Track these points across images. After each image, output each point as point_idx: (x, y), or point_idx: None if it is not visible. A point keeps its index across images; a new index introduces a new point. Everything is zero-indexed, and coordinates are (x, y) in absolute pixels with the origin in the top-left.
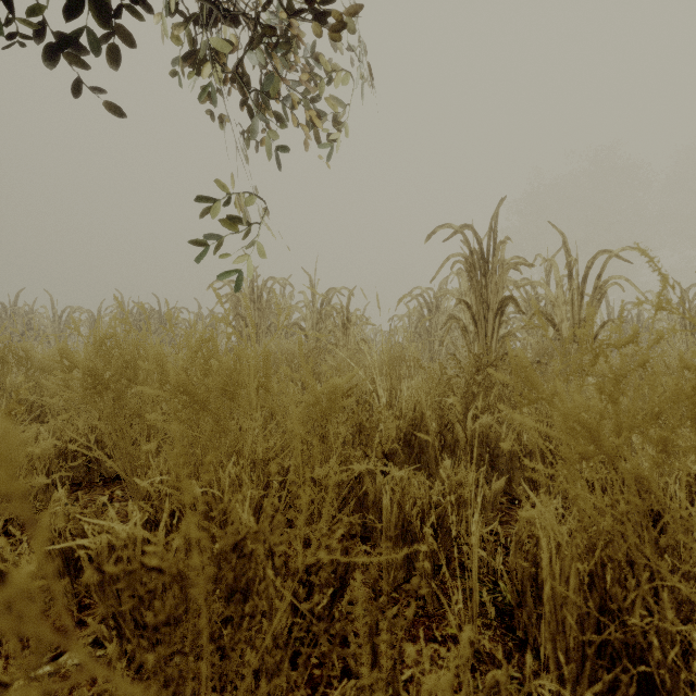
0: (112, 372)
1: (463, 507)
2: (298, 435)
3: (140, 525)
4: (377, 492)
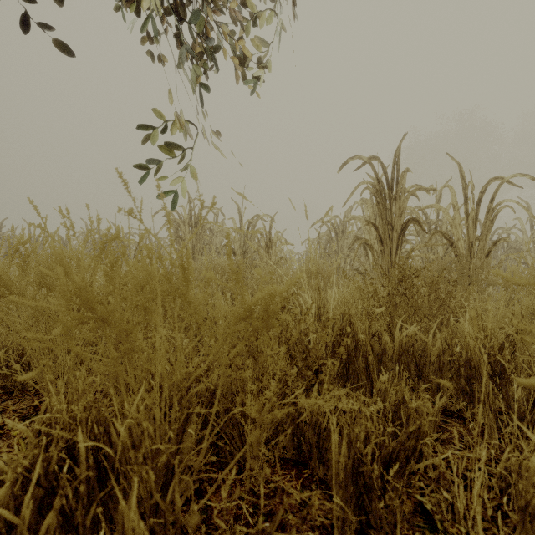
0: (27, 281)
1: (406, 427)
2: (225, 357)
3: (7, 487)
4: (314, 413)
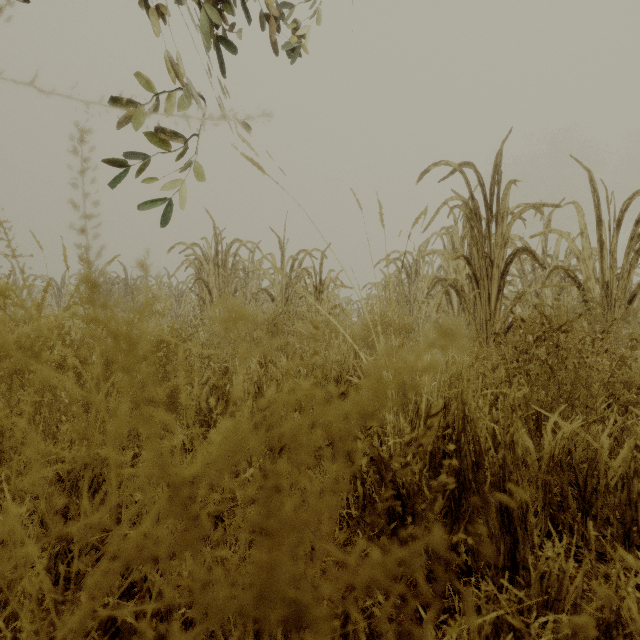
0: None
1: None
2: None
3: None
4: None
